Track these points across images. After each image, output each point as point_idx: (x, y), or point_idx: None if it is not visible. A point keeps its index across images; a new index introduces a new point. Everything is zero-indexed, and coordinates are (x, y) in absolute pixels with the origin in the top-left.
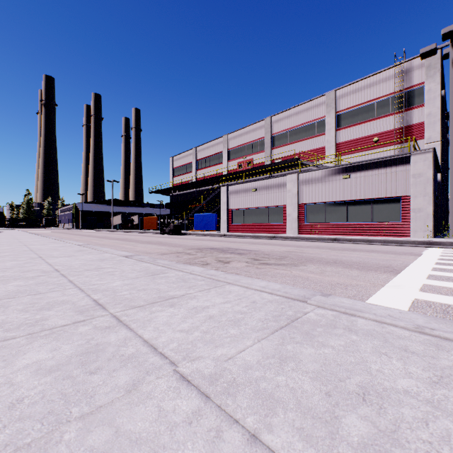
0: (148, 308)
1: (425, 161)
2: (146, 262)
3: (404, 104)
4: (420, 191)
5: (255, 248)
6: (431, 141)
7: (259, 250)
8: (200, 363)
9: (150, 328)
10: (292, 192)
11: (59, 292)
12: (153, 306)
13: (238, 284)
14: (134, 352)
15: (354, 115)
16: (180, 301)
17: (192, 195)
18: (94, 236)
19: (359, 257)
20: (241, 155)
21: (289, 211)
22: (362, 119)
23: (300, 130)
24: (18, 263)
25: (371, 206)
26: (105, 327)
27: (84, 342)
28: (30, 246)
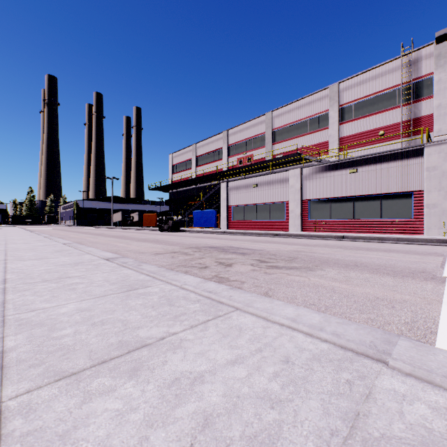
0: (84, 383)
1: (440, 153)
2: (128, 268)
3: (412, 96)
4: (434, 185)
5: (259, 247)
6: (441, 134)
7: (263, 249)
8: None
9: None
10: (295, 188)
11: None
12: (96, 375)
13: (251, 312)
14: None
15: (359, 108)
16: (153, 356)
17: (192, 191)
18: (91, 233)
19: (380, 258)
20: (241, 151)
21: (292, 207)
22: (367, 113)
23: (302, 125)
24: None
25: (380, 201)
26: None
27: None
28: (9, 245)
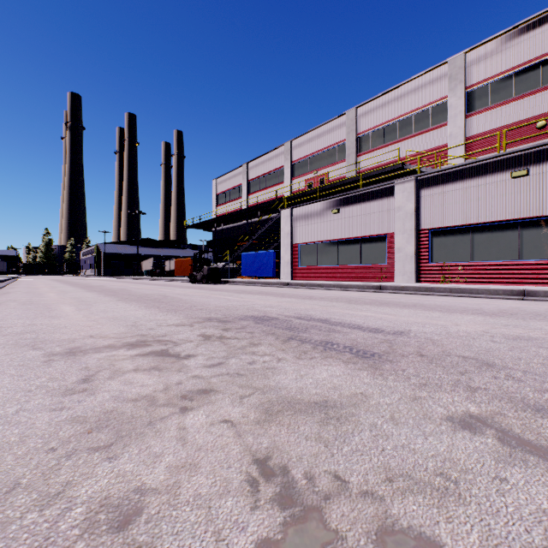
0: None
1: None
2: None
3: None
4: None
5: (381, 320)
6: None
7: (401, 327)
8: None
9: None
10: (405, 211)
11: None
12: None
13: None
14: None
15: (500, 89)
16: None
17: (242, 228)
18: (82, 286)
19: None
20: (310, 169)
21: (400, 242)
22: (515, 94)
23: (403, 123)
24: None
25: None
26: None
27: None
28: None
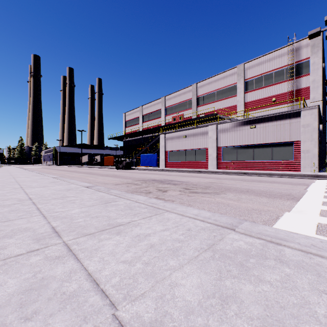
0: (97, 236)
1: (312, 115)
2: (102, 192)
3: (295, 73)
4: (308, 137)
5: (186, 180)
6: (315, 101)
7: (189, 181)
8: (140, 305)
9: (96, 259)
10: (212, 138)
11: (25, 219)
12: (102, 234)
13: (175, 212)
14: (75, 289)
15: (258, 82)
16: (126, 228)
17: (139, 140)
18: (67, 171)
19: (265, 187)
20: (174, 111)
21: (210, 152)
22: (264, 85)
23: (218, 93)
24: (2, 192)
25: (271, 148)
26: (54, 257)
27: (30, 276)
28: (17, 178)
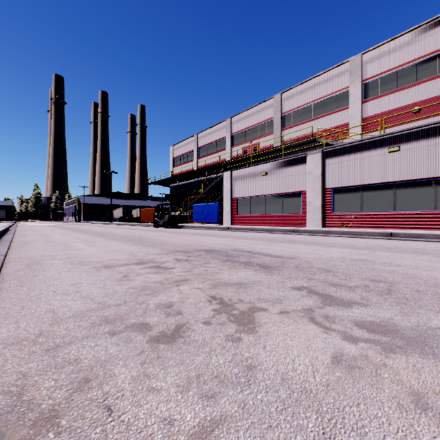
0: None
1: None
2: None
3: None
4: None
5: (285, 251)
6: None
7: (294, 255)
8: None
9: None
10: (314, 174)
11: None
12: None
13: None
14: None
15: (387, 82)
16: None
17: (193, 185)
18: (74, 229)
19: None
20: (246, 139)
21: (310, 198)
22: (397, 87)
23: (316, 106)
24: None
25: (434, 188)
26: None
27: None
28: None
